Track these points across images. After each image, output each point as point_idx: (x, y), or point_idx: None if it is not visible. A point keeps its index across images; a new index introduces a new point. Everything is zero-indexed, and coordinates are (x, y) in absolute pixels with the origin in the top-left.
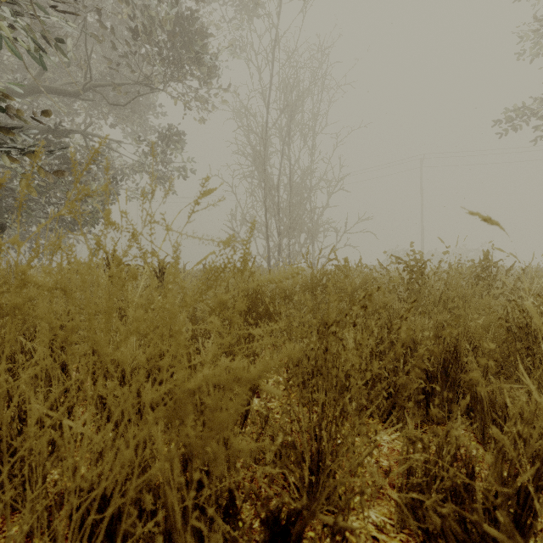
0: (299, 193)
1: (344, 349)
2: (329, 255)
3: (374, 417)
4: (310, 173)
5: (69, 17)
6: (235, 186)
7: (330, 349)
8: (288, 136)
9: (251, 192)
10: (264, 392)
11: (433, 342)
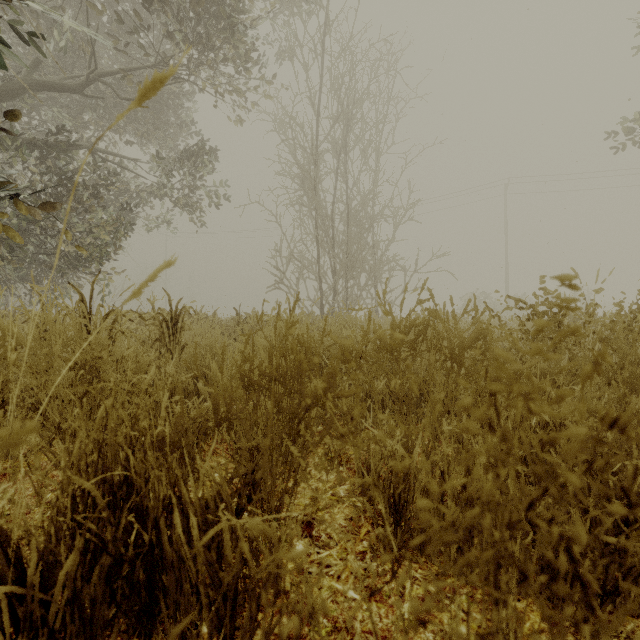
0: (359, 224)
1: (575, 572)
2: (419, 294)
3: (521, 594)
4: (373, 199)
5: (75, 7)
6: (280, 215)
7: (431, 458)
8: (345, 153)
9: (300, 222)
10: (314, 523)
11: (636, 453)
